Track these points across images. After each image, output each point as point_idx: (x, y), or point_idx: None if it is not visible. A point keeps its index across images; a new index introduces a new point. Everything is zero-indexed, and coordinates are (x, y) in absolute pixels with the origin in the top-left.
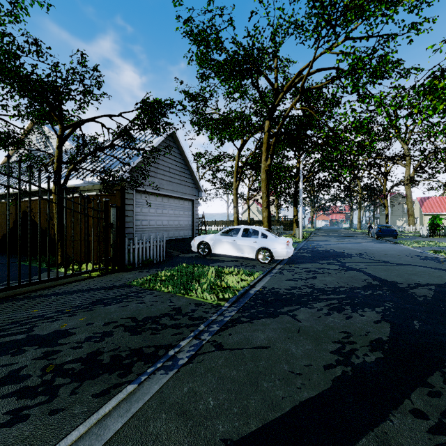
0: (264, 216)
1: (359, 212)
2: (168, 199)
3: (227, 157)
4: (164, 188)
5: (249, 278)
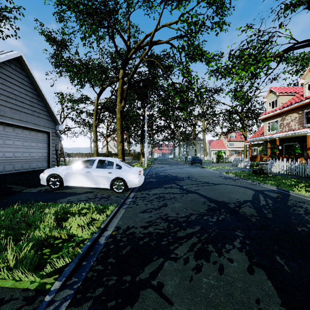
0: (119, 149)
1: (179, 148)
2: (14, 129)
3: (88, 100)
4: (7, 116)
5: (101, 216)
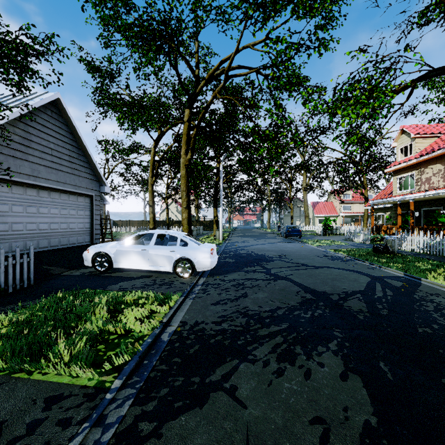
0: (184, 217)
1: (269, 214)
2: (50, 193)
3: (141, 149)
4: (42, 177)
5: (163, 308)
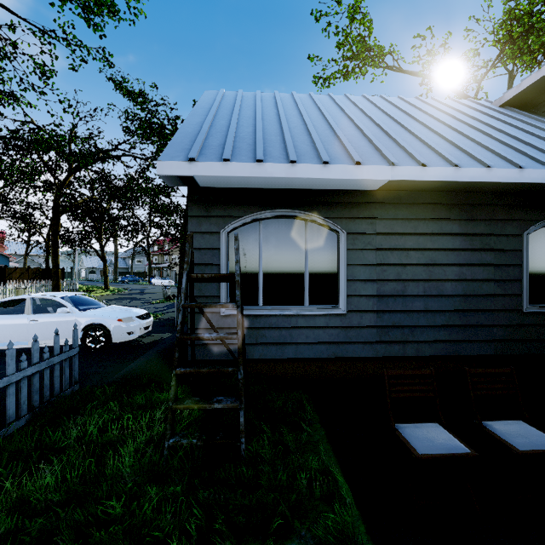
0: None
1: None
2: None
3: None
4: None
5: None
